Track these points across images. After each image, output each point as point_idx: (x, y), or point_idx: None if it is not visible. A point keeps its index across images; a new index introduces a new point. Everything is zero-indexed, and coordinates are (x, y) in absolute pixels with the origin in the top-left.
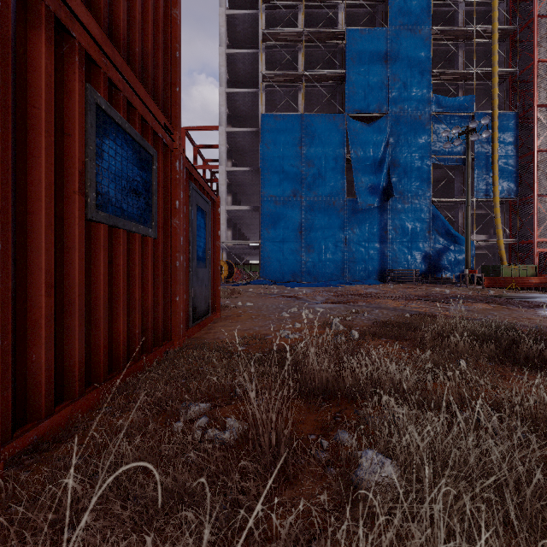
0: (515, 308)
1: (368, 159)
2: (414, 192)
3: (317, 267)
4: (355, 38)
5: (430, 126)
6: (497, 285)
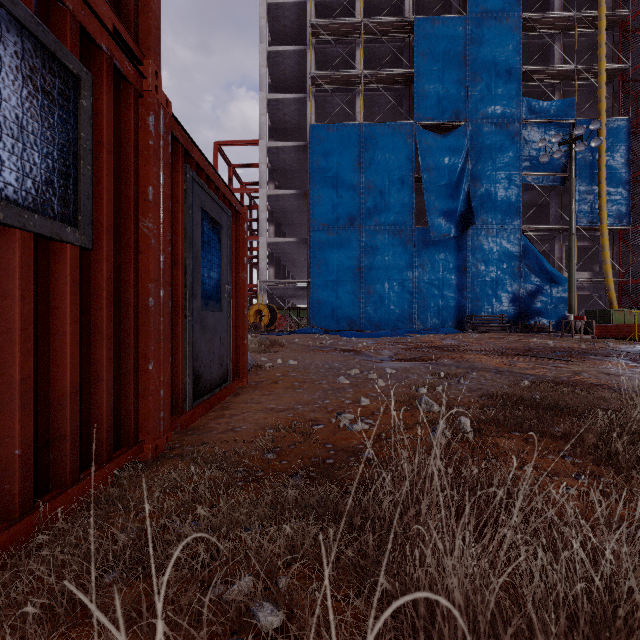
0: None
1: (443, 178)
2: (499, 219)
3: (379, 312)
4: (427, 28)
5: (520, 136)
6: (608, 335)
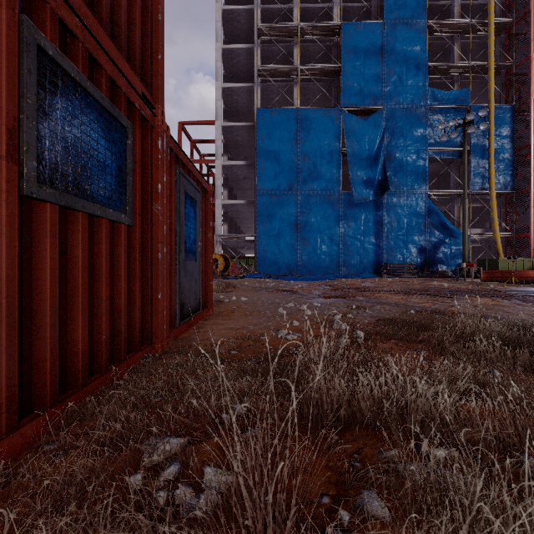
0: (524, 304)
1: (364, 153)
2: (409, 186)
3: (312, 260)
4: (351, 31)
5: (425, 119)
6: (494, 279)
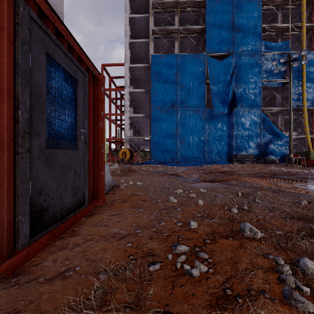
0: None
1: (220, 83)
2: (250, 104)
3: (187, 152)
4: (212, 4)
5: (261, 61)
6: (310, 165)
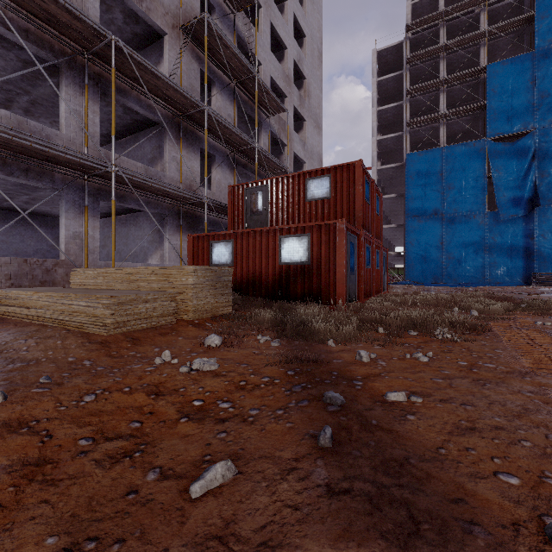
0: None
1: (511, 175)
2: None
3: (457, 271)
4: (497, 70)
5: None
6: None
